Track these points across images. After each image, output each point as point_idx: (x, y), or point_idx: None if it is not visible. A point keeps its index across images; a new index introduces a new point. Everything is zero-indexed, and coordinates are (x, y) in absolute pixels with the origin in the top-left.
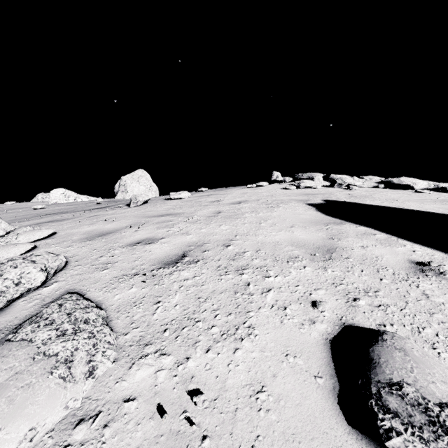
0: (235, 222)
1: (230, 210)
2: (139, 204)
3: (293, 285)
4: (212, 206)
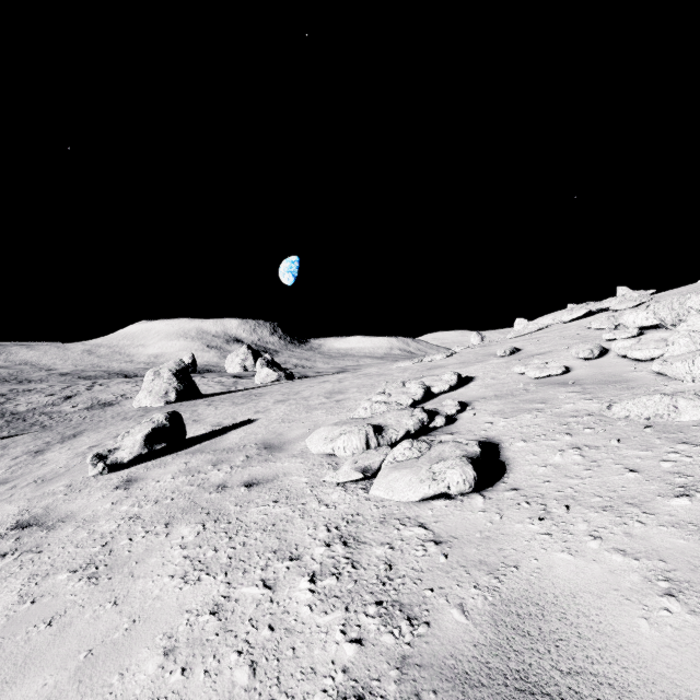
0: None
1: None
2: None
3: None
4: None
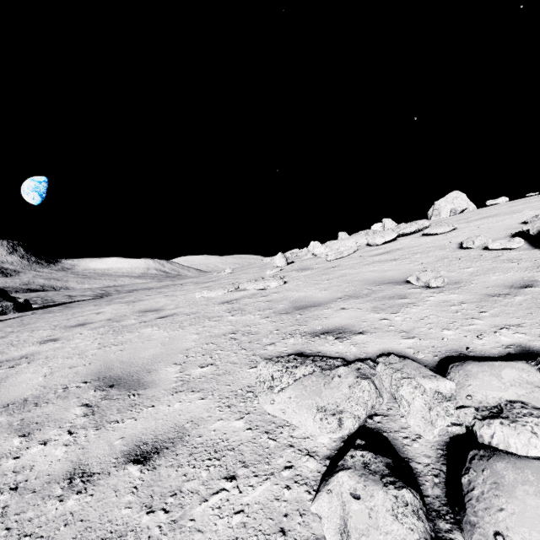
0: (533, 203)
1: (538, 199)
2: (457, 212)
3: (537, 213)
4: (524, 201)
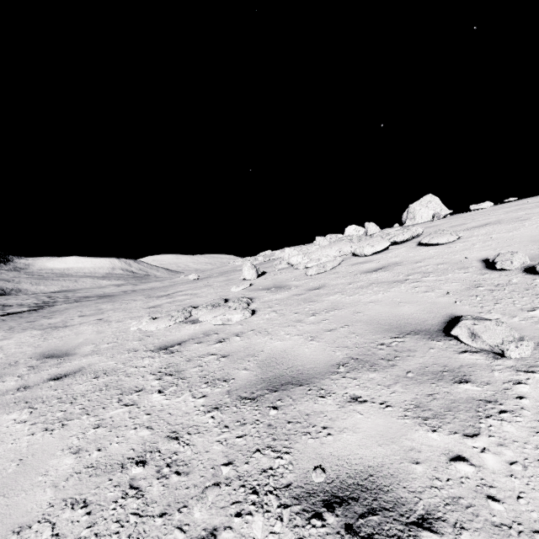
0: (533, 209)
1: (534, 205)
2: (441, 217)
3: None
4: (515, 206)
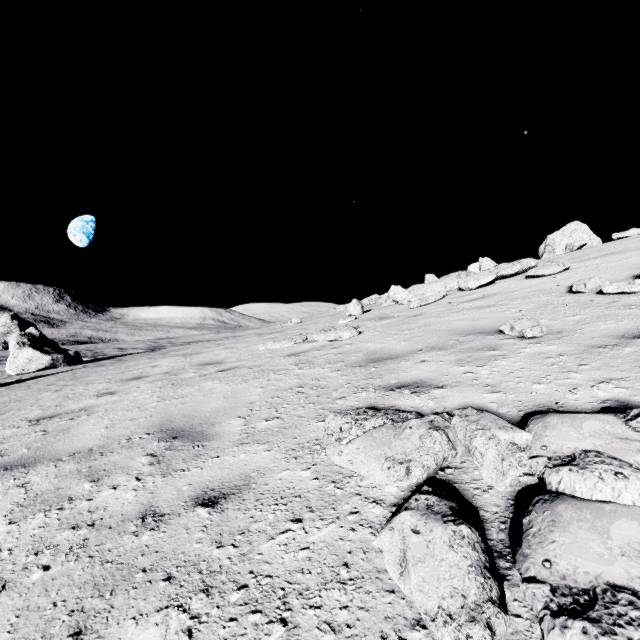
0: None
1: None
2: (574, 249)
3: None
4: None
